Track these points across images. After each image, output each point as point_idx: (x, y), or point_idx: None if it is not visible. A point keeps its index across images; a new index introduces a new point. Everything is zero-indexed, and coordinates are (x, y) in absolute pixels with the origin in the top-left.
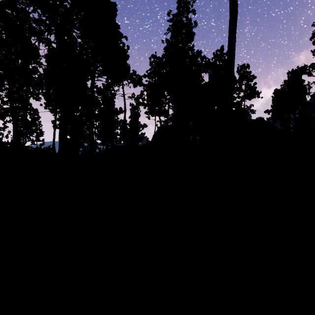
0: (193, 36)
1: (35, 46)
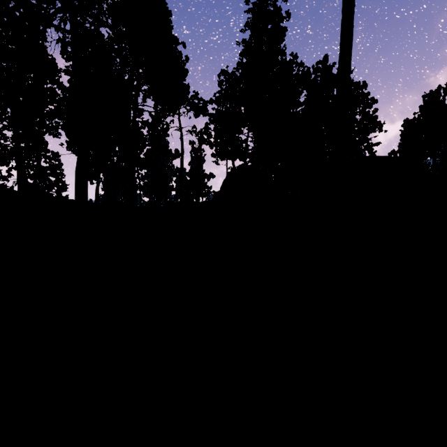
0: (284, 33)
1: (52, 58)
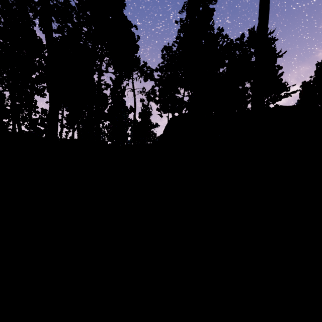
0: (212, 13)
1: (40, 38)
